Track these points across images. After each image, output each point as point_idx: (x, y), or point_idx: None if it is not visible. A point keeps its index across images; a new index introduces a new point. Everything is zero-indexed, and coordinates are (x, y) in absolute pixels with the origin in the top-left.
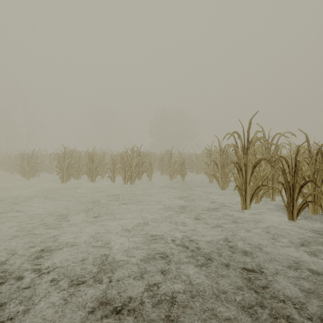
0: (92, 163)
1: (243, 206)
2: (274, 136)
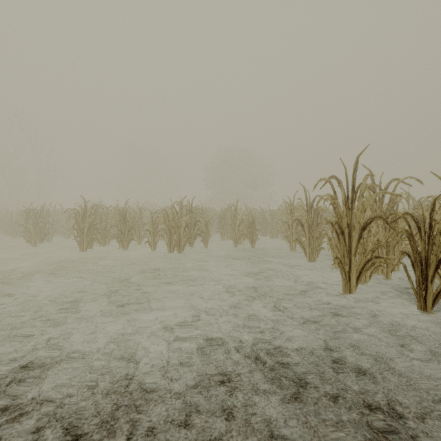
0: (124, 223)
1: (345, 288)
2: (388, 183)
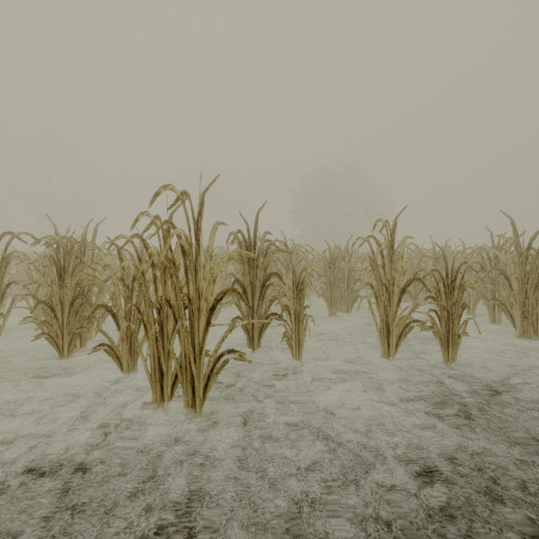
0: (61, 282)
1: None
2: None
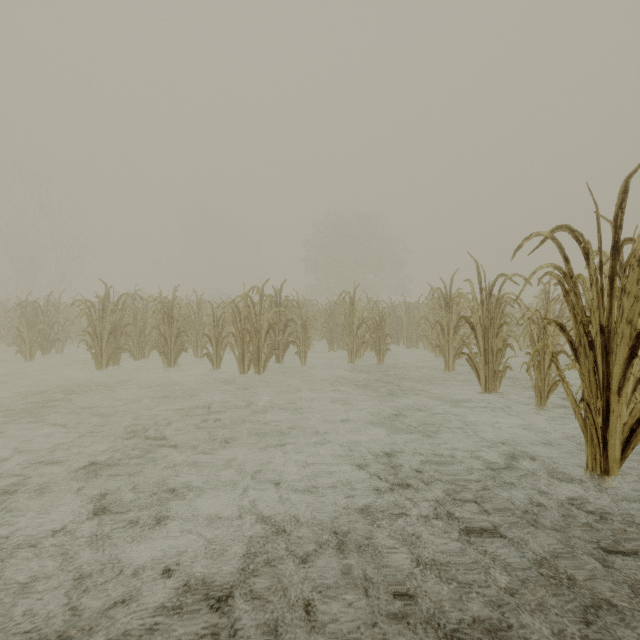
0: (169, 324)
1: (594, 463)
2: None
